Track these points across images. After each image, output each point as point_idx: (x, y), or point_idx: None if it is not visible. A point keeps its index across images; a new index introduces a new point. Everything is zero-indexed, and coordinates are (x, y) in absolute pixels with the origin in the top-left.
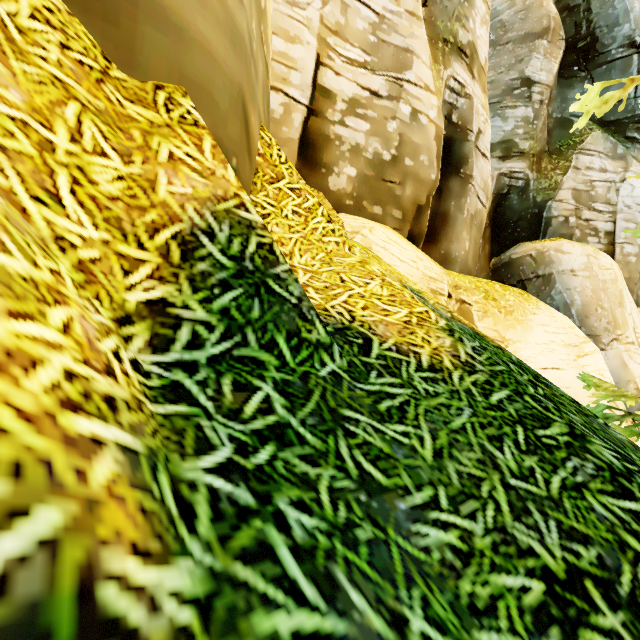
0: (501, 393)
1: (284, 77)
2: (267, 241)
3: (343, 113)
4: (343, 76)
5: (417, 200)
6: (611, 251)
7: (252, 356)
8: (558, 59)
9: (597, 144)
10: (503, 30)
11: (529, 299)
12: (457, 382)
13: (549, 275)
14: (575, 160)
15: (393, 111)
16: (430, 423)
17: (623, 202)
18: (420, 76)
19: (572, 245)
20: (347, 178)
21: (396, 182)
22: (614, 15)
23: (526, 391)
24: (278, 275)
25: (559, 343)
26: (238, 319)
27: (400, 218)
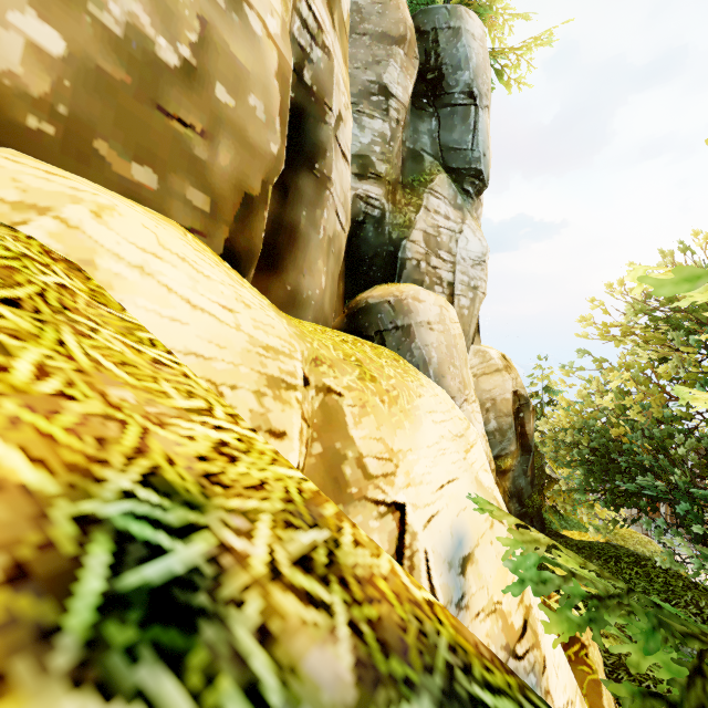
0: None
1: None
2: None
3: None
4: None
5: (244, 183)
6: (452, 302)
7: None
8: (413, 79)
9: (443, 188)
10: (360, 16)
11: (408, 369)
12: None
13: (408, 327)
14: (426, 199)
15: None
16: None
17: (461, 254)
18: None
19: (428, 293)
20: (27, 48)
21: (195, 127)
22: (458, 57)
23: None
24: None
25: (448, 436)
26: None
27: (206, 210)
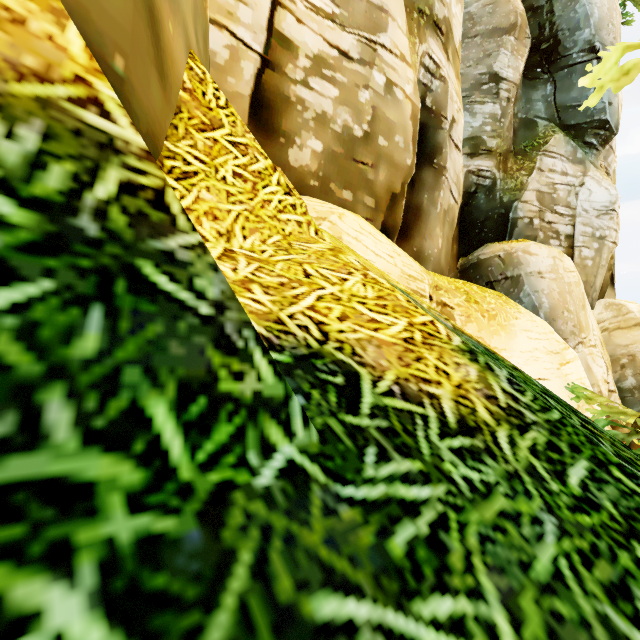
0: (578, 467)
1: (230, 10)
2: (150, 182)
3: (307, 71)
4: (307, 25)
5: (391, 187)
6: (571, 254)
7: (49, 475)
8: (524, 57)
9: (559, 147)
10: (471, 22)
11: (508, 302)
12: (509, 452)
13: (517, 277)
14: (539, 161)
15: (366, 78)
16: (497, 574)
17: (581, 206)
18: (396, 42)
19: (539, 247)
20: (311, 153)
21: (368, 164)
22: (575, 19)
23: (608, 457)
24: (170, 253)
25: (542, 350)
26: (17, 365)
27: (373, 207)
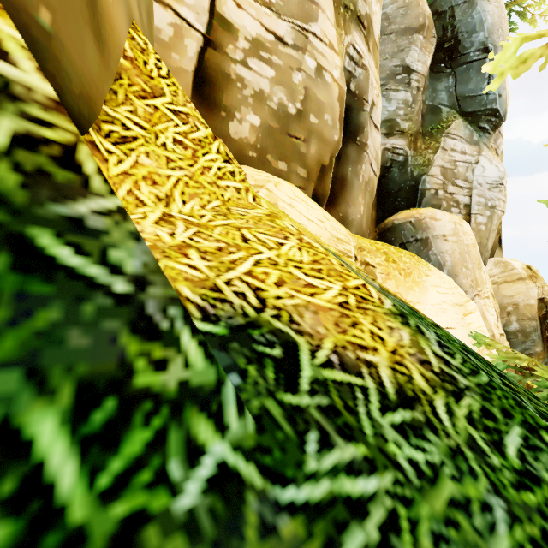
0: (513, 434)
1: None
2: (57, 136)
3: (246, 52)
4: (246, 11)
5: (321, 160)
6: (468, 220)
7: None
8: (431, 53)
9: (459, 130)
10: (387, 22)
11: (420, 261)
12: (449, 423)
13: (426, 239)
14: (443, 142)
15: (299, 62)
16: None
17: (477, 180)
18: (325, 32)
19: (443, 214)
20: (250, 127)
21: (301, 138)
22: (472, 23)
23: (537, 421)
24: (78, 220)
25: (449, 303)
26: None
27: (305, 176)
